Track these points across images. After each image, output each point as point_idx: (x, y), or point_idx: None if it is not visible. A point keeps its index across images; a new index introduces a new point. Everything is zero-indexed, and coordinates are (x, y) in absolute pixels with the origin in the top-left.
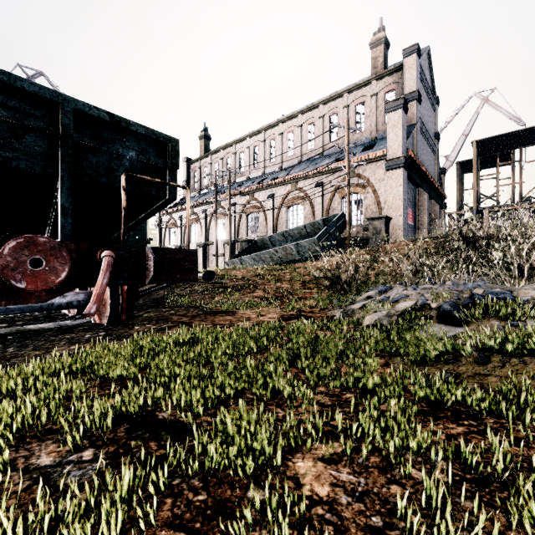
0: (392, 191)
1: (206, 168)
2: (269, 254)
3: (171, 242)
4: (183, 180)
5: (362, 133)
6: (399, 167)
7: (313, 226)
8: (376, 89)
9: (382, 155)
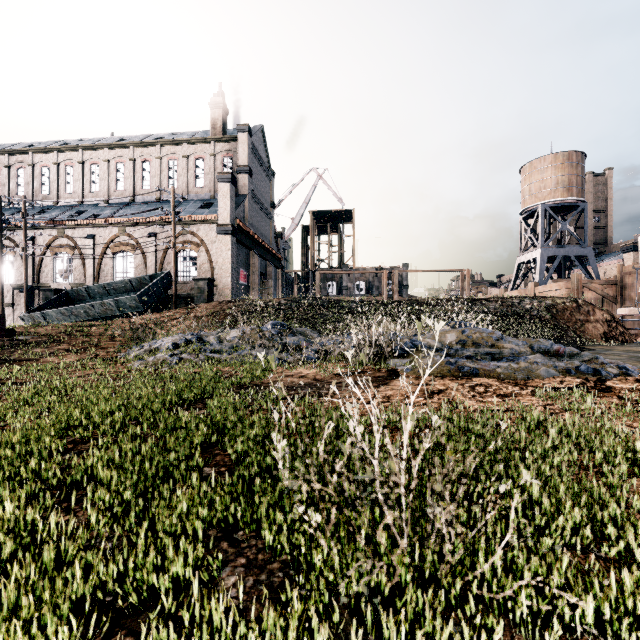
0: (222, 253)
1: None
2: (84, 309)
3: None
4: None
5: (202, 188)
6: (228, 234)
7: (139, 281)
8: (215, 150)
9: (214, 220)
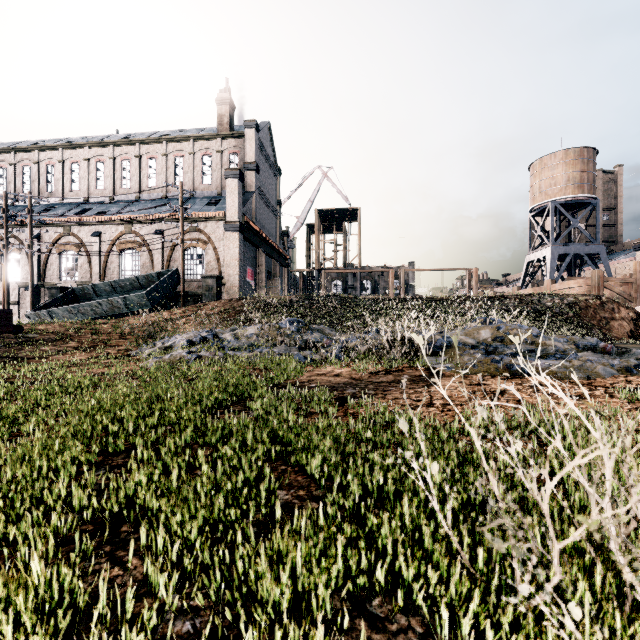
0: (230, 251)
1: None
2: (91, 307)
3: None
4: None
5: (208, 185)
6: (236, 231)
7: (146, 278)
8: (222, 146)
9: (221, 217)
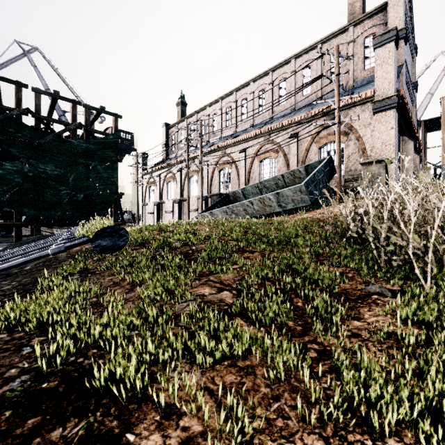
0: (381, 135)
1: (183, 131)
2: (243, 206)
3: (151, 199)
4: (162, 144)
5: None
6: (391, 108)
7: (292, 175)
8: (354, 35)
9: (368, 97)
